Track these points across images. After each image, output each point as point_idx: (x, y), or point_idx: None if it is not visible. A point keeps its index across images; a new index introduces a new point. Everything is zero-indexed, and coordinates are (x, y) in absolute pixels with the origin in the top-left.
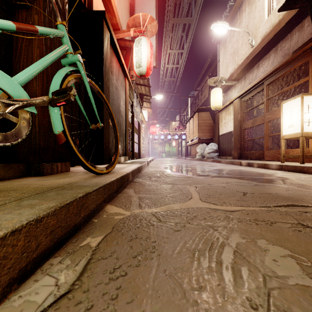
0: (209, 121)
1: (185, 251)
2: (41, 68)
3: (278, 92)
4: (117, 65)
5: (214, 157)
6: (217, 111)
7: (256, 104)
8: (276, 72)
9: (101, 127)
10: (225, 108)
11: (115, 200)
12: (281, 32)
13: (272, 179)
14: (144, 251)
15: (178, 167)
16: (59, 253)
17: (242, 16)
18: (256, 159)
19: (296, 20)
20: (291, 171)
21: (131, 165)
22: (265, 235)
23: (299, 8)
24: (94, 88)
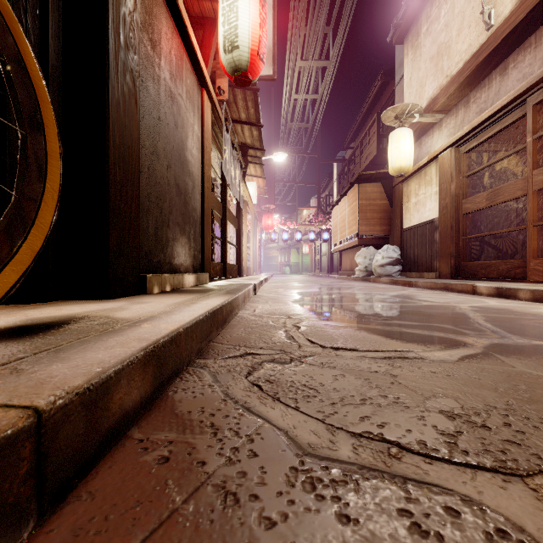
0: (381, 201)
1: None
2: None
3: None
4: (174, 39)
5: (394, 274)
6: (398, 180)
7: (490, 160)
8: None
9: None
10: (417, 172)
11: None
12: None
13: None
14: None
15: (329, 299)
16: None
17: None
18: (500, 278)
19: None
20: None
21: (188, 306)
22: None
23: None
24: None
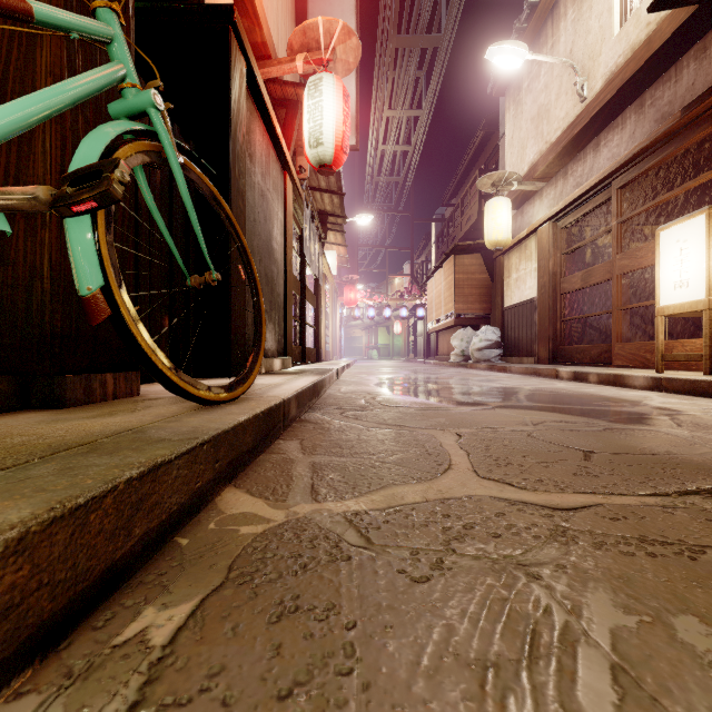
0: (481, 275)
1: (451, 667)
2: (40, 112)
3: (646, 206)
4: (264, 141)
5: (493, 359)
6: (498, 252)
7: (592, 235)
8: (641, 159)
9: (215, 282)
10: (518, 245)
11: (248, 472)
12: (653, 64)
13: (643, 414)
14: (317, 669)
15: (410, 383)
16: (38, 678)
17: (559, 29)
18: (592, 363)
19: (689, 33)
20: (683, 394)
21: (296, 380)
22: (690, 599)
23: (699, 3)
24: (198, 184)
